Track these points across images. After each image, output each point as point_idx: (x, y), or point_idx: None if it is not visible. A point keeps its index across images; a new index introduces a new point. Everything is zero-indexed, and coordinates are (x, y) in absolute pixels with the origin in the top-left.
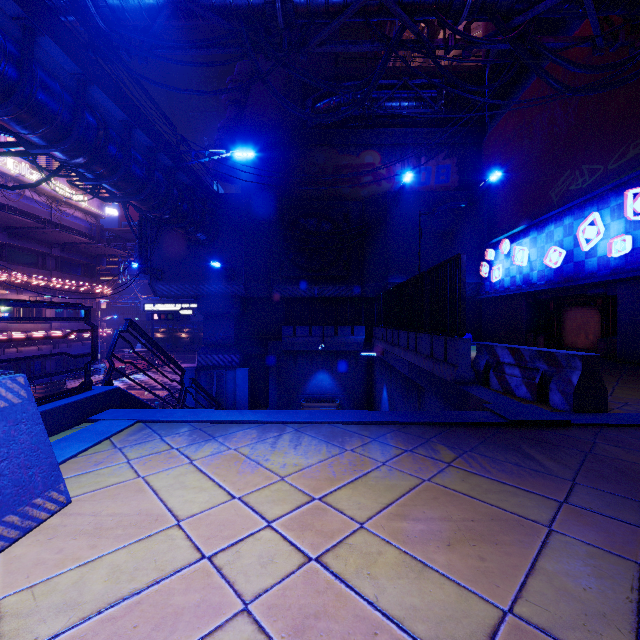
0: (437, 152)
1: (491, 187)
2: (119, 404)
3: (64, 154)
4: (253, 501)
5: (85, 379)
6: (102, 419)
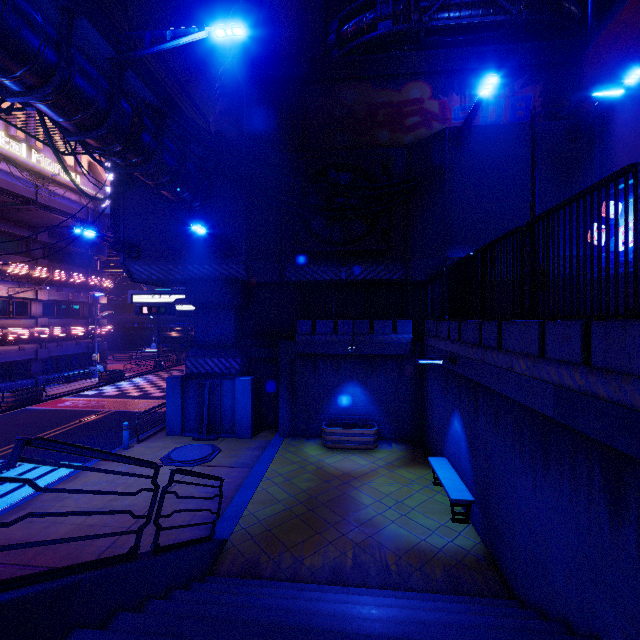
0: (512, 78)
1: (603, 114)
2: None
3: None
4: None
5: None
6: None
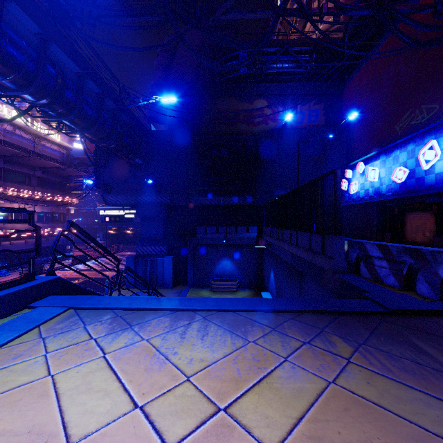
0: (309, 100)
1: (349, 124)
2: (59, 291)
3: (31, 96)
4: (155, 412)
5: (29, 271)
6: (39, 306)
